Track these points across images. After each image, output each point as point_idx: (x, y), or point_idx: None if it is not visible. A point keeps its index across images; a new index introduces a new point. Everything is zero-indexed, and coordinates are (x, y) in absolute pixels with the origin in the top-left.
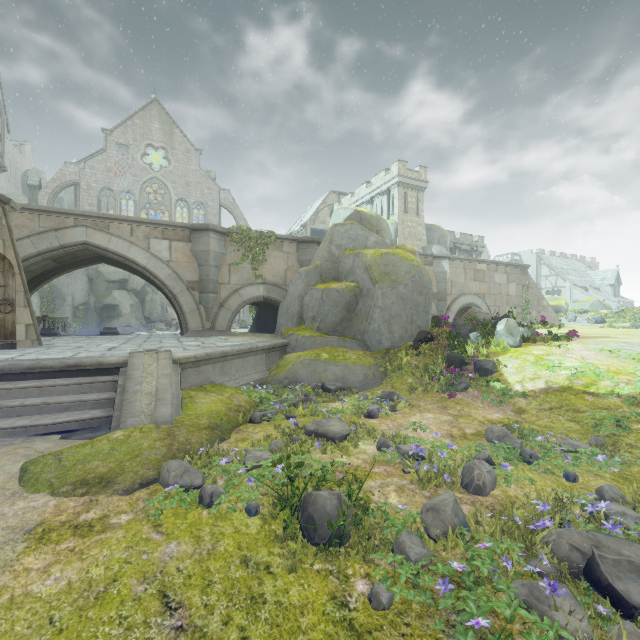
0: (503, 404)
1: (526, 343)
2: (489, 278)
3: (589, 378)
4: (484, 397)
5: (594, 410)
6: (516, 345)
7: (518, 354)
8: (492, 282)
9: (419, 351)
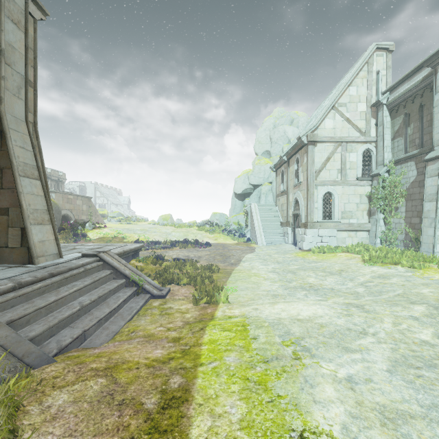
0: (90, 242)
1: (94, 229)
2: (74, 202)
3: (107, 235)
4: (85, 241)
5: (107, 240)
6: (92, 229)
7: (92, 231)
8: (76, 204)
9: (61, 233)
